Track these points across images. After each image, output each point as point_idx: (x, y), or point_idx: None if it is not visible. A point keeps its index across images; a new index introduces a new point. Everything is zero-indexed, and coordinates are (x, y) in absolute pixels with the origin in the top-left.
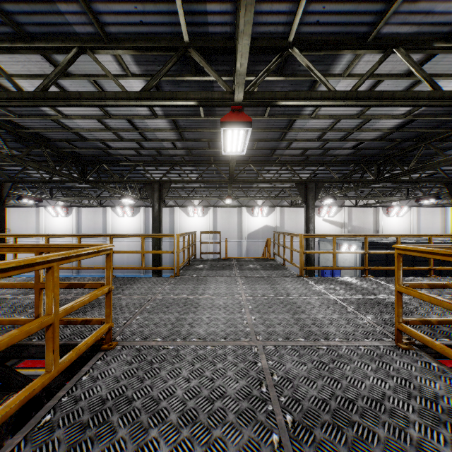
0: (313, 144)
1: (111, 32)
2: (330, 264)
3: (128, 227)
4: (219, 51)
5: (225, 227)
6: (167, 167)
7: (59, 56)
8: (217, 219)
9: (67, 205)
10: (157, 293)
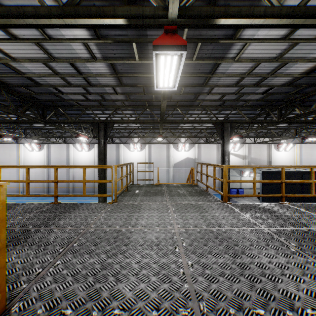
0: (230, 89)
1: None
2: (236, 186)
3: (85, 158)
4: None
5: (157, 159)
6: (111, 111)
7: None
8: (151, 153)
9: (40, 143)
10: (91, 223)
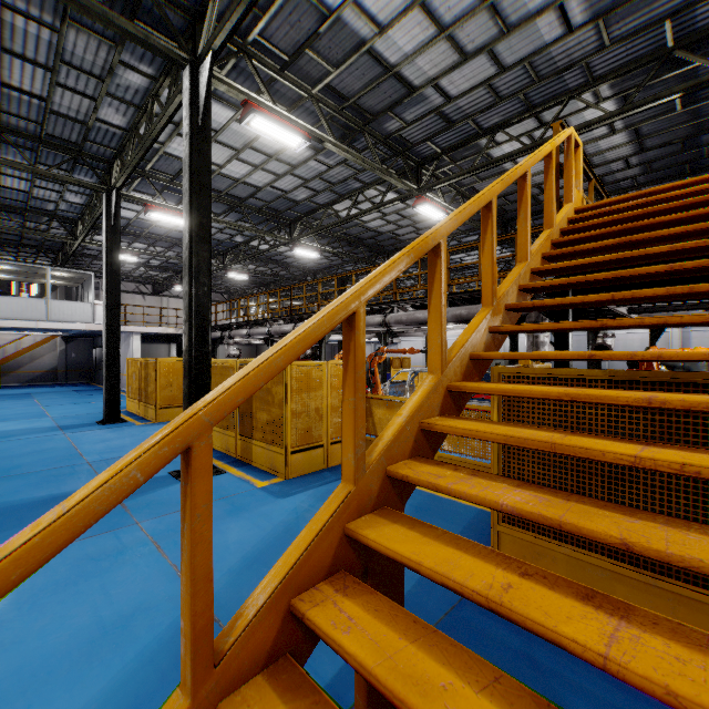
0: None
1: (597, 75)
2: None
3: None
4: (707, 38)
5: None
6: None
7: (546, 112)
8: None
9: None
10: None
